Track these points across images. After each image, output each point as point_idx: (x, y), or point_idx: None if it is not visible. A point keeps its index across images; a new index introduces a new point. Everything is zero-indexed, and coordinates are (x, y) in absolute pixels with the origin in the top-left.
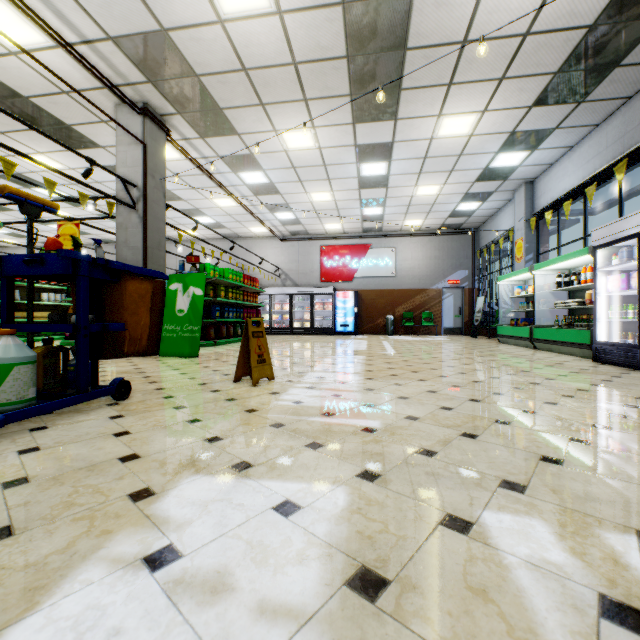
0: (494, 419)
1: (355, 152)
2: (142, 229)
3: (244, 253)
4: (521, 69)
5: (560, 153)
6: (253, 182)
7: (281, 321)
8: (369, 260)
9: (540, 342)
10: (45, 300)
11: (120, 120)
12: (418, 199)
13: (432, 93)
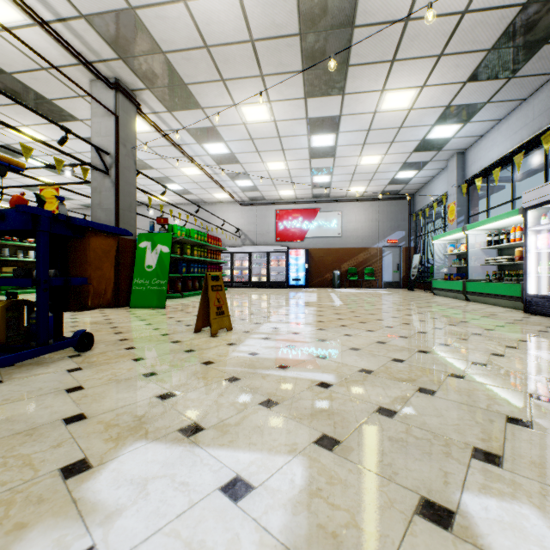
0: (447, 372)
1: (306, 125)
2: (114, 192)
3: (209, 216)
4: (458, 46)
5: (489, 126)
6: (216, 152)
7: (241, 276)
8: (318, 222)
9: (472, 294)
10: (32, 257)
11: (94, 94)
12: (362, 168)
13: (376, 69)
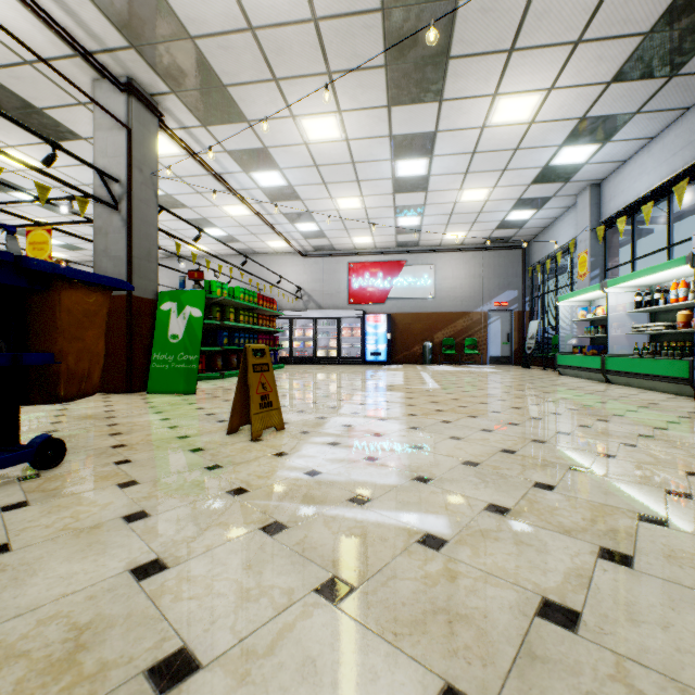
0: (634, 512)
1: (390, 145)
2: (126, 234)
3: (261, 271)
4: (604, 28)
5: (637, 146)
6: (268, 185)
7: (303, 349)
8: (404, 279)
9: (616, 375)
10: None
11: (99, 99)
12: (462, 206)
13: (488, 63)
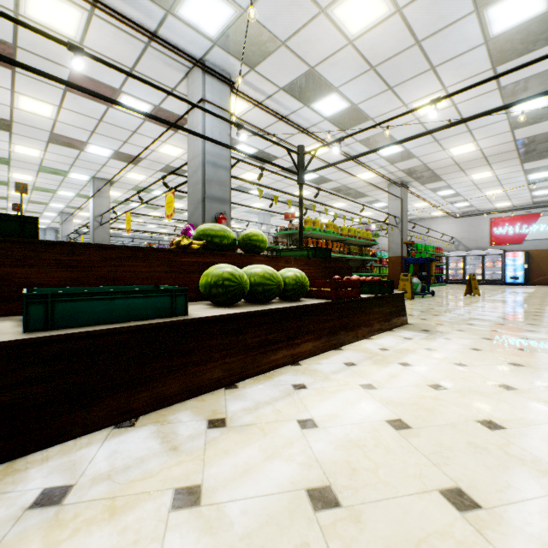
0: None
1: (522, 172)
2: (400, 235)
3: (424, 229)
4: None
5: None
6: (444, 194)
7: (454, 275)
8: (540, 226)
9: None
10: None
11: (390, 190)
12: None
13: None
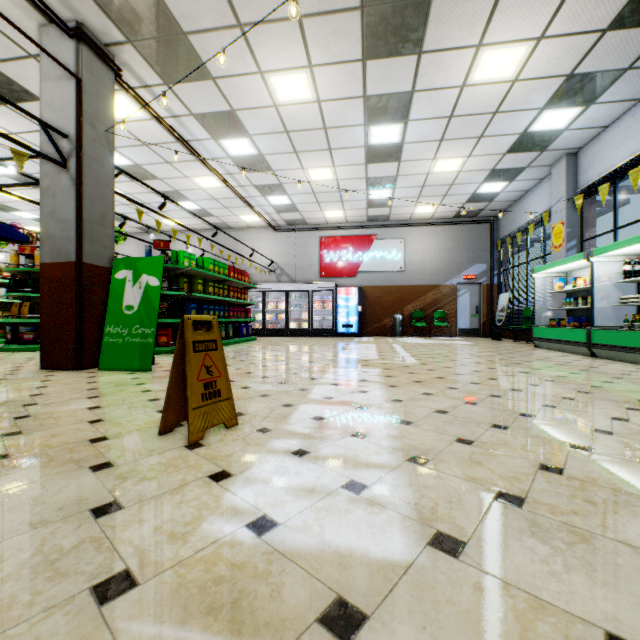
0: None
1: (363, 108)
2: (75, 195)
3: (235, 245)
4: None
5: (621, 110)
6: (238, 153)
7: (276, 321)
8: (374, 253)
9: (604, 348)
10: None
11: (46, 46)
12: (434, 178)
13: (475, 4)
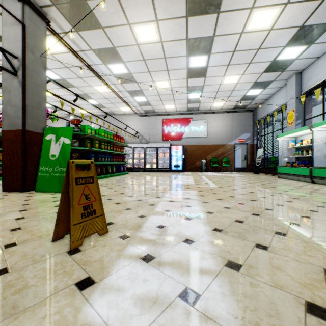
0: None
1: (186, 46)
2: (21, 91)
3: (117, 123)
4: None
5: None
6: (118, 72)
7: (139, 163)
8: (191, 127)
9: (320, 179)
10: None
11: (5, 6)
12: (224, 86)
13: None
